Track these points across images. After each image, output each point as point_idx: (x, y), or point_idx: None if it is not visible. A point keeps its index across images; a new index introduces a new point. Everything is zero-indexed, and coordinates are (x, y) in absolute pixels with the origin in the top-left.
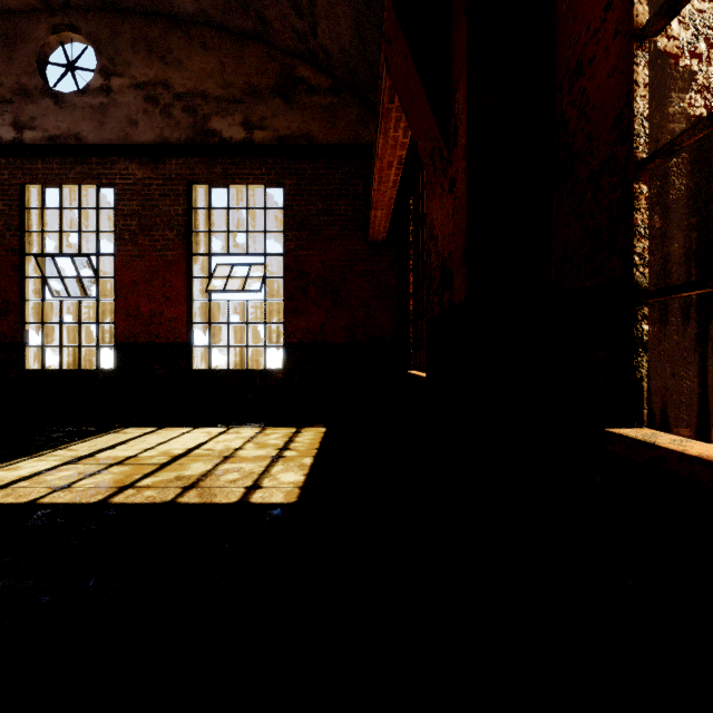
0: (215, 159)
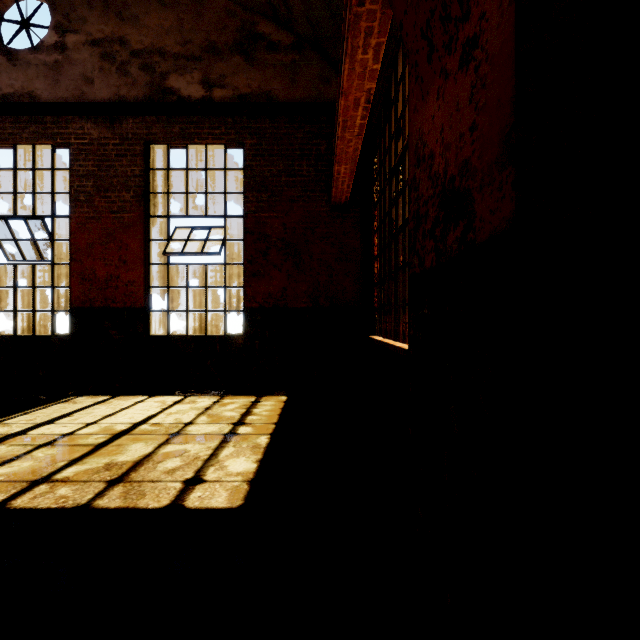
0: (173, 118)
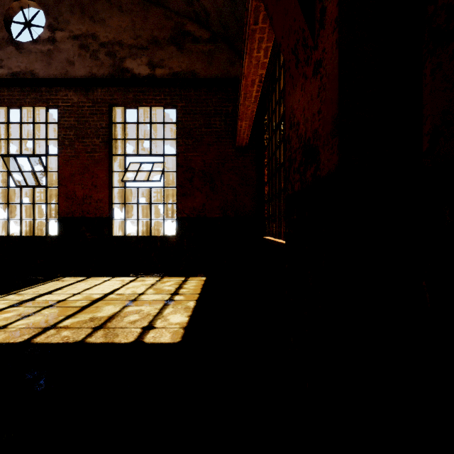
0: (128, 89)
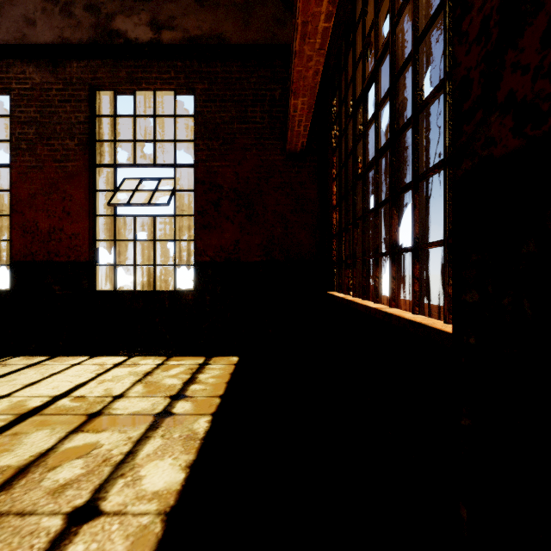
0: (120, 62)
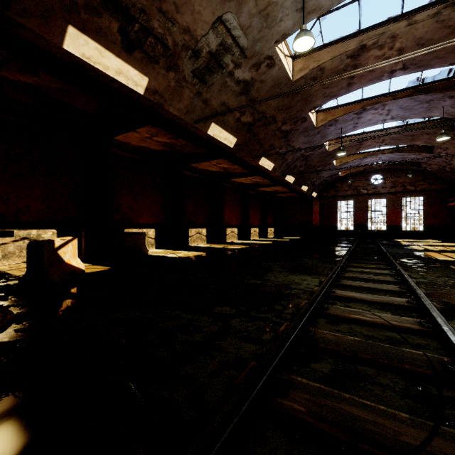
0: (408, 193)
